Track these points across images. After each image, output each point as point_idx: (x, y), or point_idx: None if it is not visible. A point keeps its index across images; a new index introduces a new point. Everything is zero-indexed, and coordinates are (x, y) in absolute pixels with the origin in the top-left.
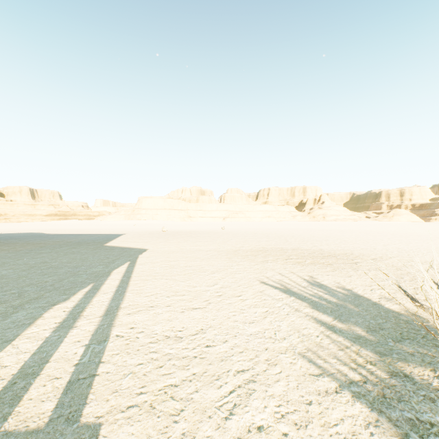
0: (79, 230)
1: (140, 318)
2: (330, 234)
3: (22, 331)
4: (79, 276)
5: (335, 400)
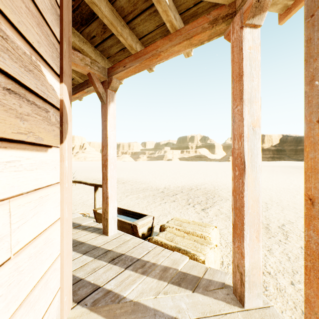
0: None
1: None
2: (74, 169)
3: None
4: None
5: None
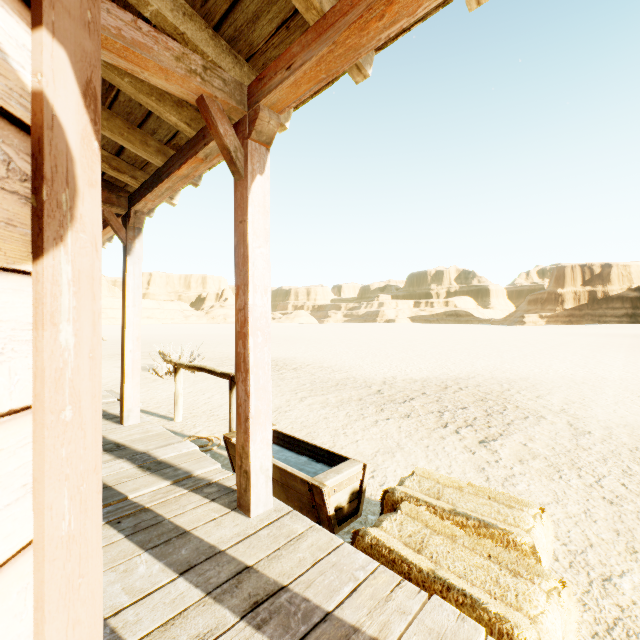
0: None
1: None
2: (203, 339)
3: None
4: None
5: None
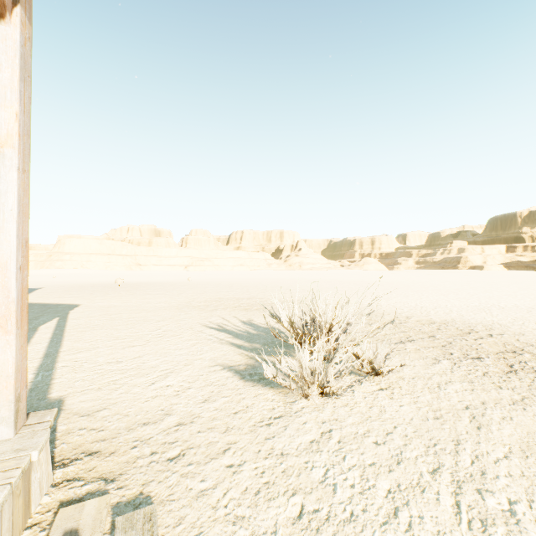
0: None
1: (83, 355)
2: (295, 284)
3: None
4: None
5: (218, 372)
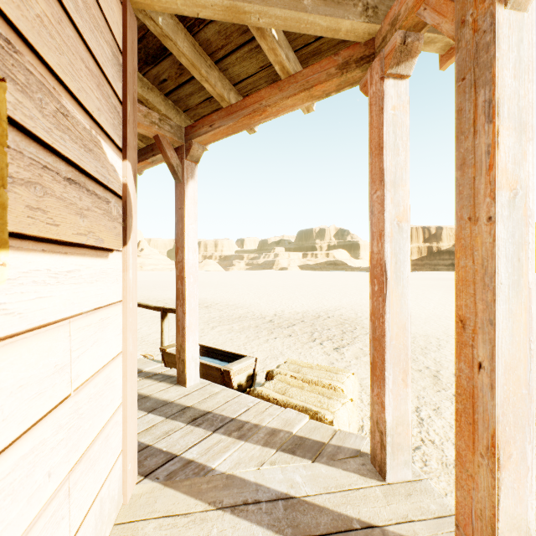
0: None
1: None
2: None
3: None
4: None
5: None
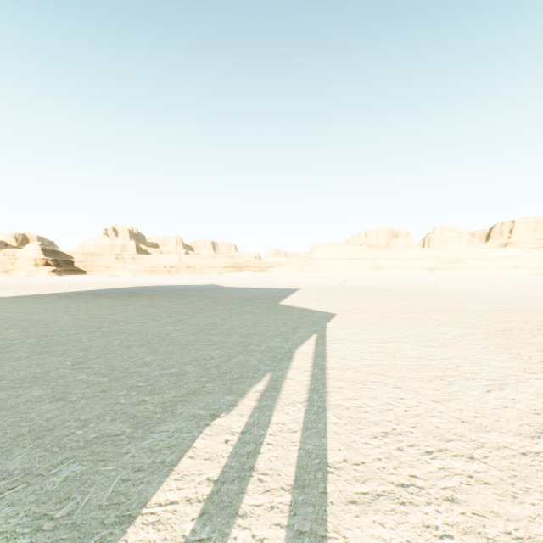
0: (252, 283)
1: (392, 541)
2: None
3: (154, 490)
4: (251, 354)
5: None
